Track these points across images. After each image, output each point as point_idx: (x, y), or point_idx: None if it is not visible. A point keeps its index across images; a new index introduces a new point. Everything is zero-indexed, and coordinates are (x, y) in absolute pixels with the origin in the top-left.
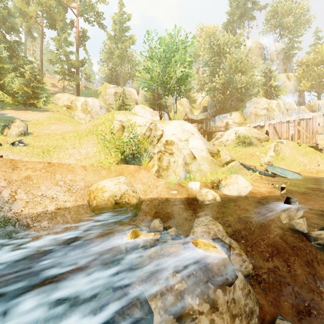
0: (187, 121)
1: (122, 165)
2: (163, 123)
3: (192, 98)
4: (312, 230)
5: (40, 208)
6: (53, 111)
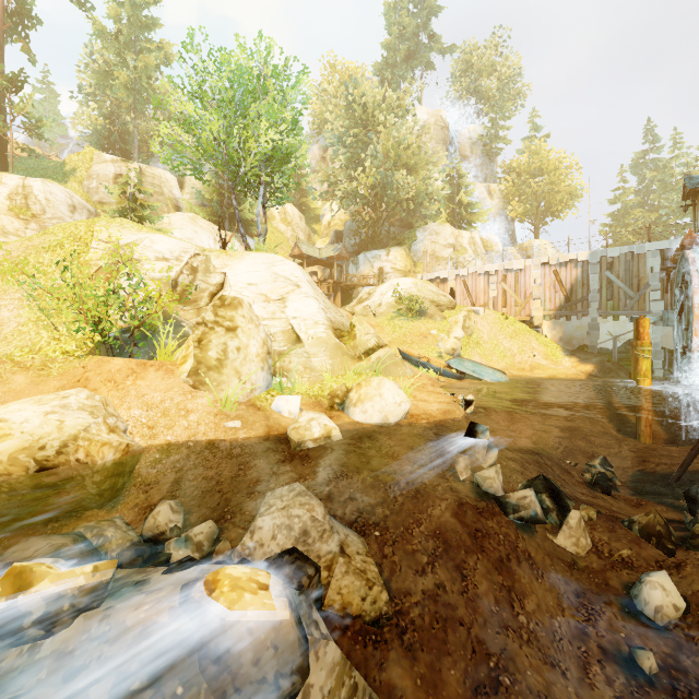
0: (300, 261)
1: (89, 358)
2: (227, 256)
3: (312, 212)
4: (512, 488)
5: None
6: None
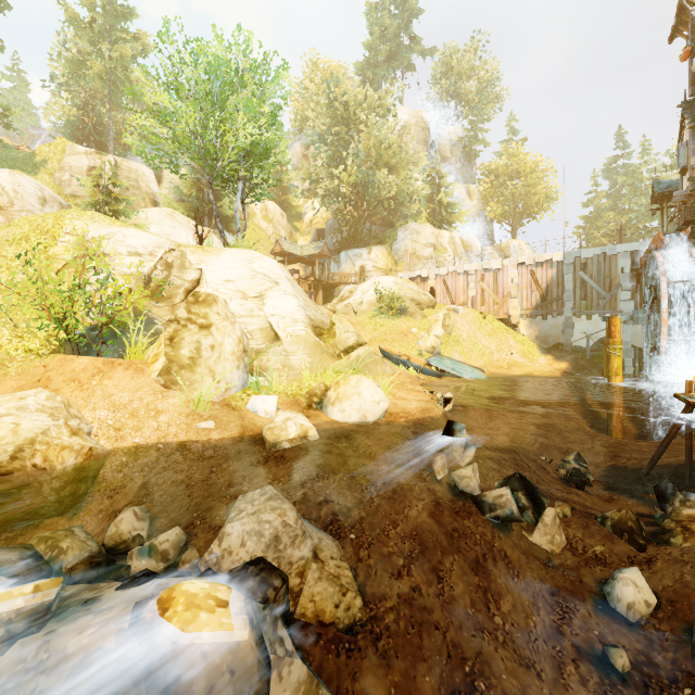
0: (281, 258)
1: (51, 356)
2: (203, 252)
3: (294, 210)
4: (489, 487)
5: None
6: None
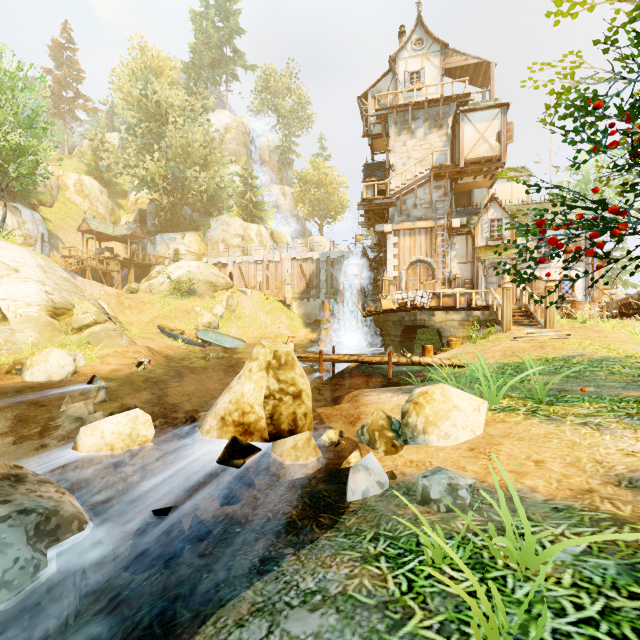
0: (92, 235)
1: None
2: None
3: (118, 187)
4: (107, 413)
5: None
6: None
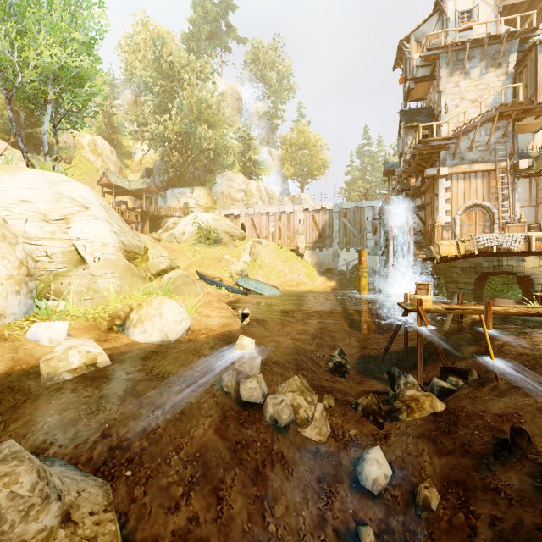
0: (109, 190)
1: None
2: None
3: (124, 149)
4: (272, 391)
5: None
6: None
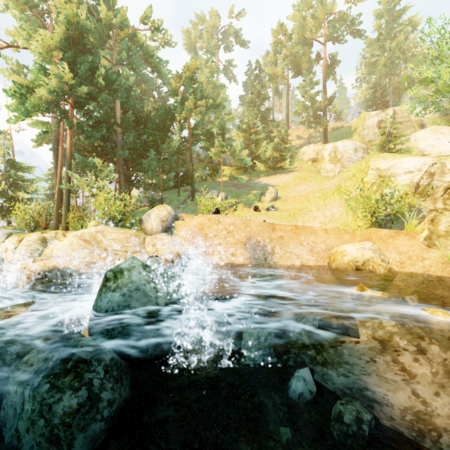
0: None
1: (371, 229)
2: None
3: None
4: None
5: (289, 262)
6: (298, 170)
